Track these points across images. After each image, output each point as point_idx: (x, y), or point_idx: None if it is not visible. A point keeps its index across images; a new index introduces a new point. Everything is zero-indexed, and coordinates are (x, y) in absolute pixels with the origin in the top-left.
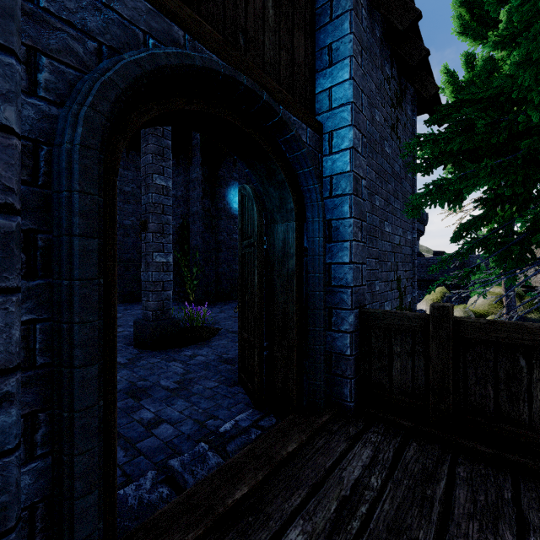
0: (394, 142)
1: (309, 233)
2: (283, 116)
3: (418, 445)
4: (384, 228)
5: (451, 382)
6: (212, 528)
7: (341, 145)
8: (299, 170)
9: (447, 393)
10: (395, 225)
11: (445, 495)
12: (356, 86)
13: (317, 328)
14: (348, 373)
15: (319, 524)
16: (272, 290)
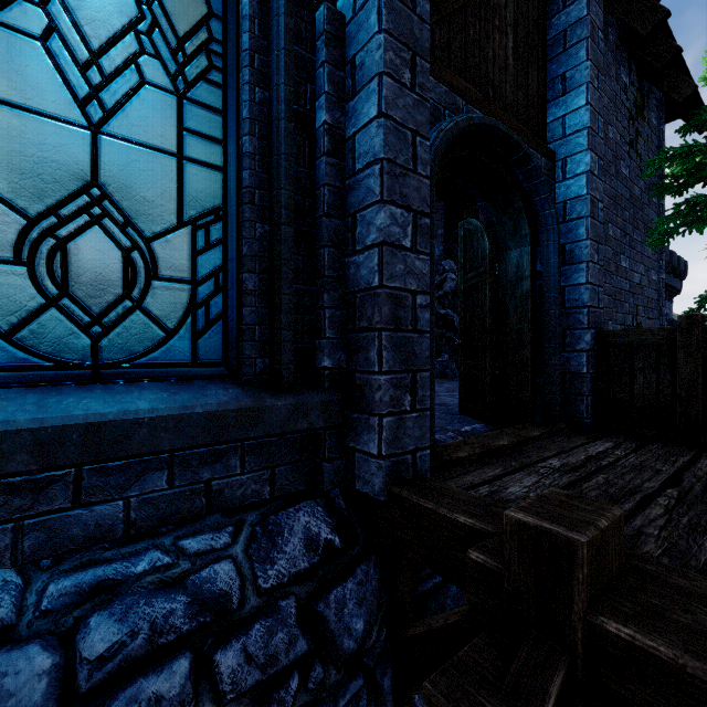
0: (633, 160)
1: (543, 256)
2: (527, 151)
3: (663, 445)
4: (619, 262)
5: (701, 388)
6: (488, 453)
7: (576, 170)
8: (535, 198)
9: (696, 399)
10: (634, 261)
11: (690, 463)
12: (592, 110)
13: (552, 345)
14: (584, 390)
15: (572, 461)
16: (504, 313)
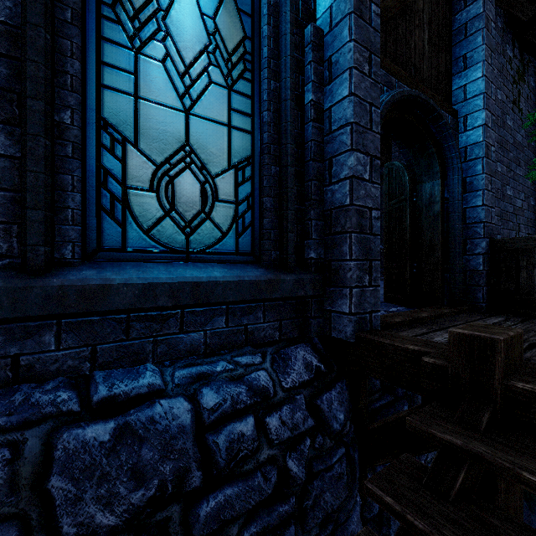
0: (516, 114)
1: (450, 186)
2: (439, 112)
3: None
4: (505, 191)
5: None
6: (414, 321)
7: (474, 124)
8: (444, 145)
9: None
10: (516, 190)
11: None
12: (487, 80)
13: (457, 250)
14: (481, 282)
15: None
16: (420, 228)
